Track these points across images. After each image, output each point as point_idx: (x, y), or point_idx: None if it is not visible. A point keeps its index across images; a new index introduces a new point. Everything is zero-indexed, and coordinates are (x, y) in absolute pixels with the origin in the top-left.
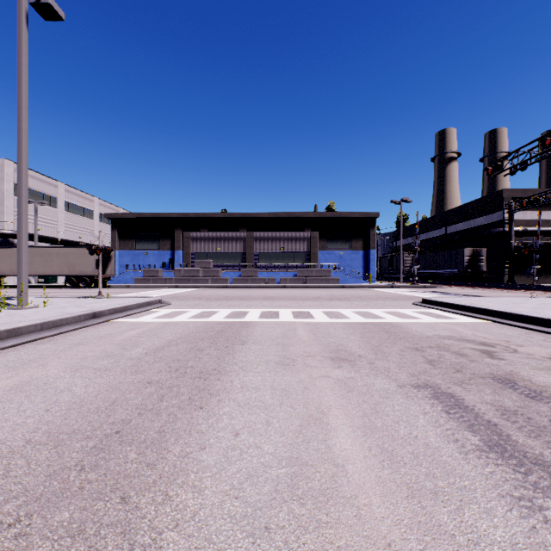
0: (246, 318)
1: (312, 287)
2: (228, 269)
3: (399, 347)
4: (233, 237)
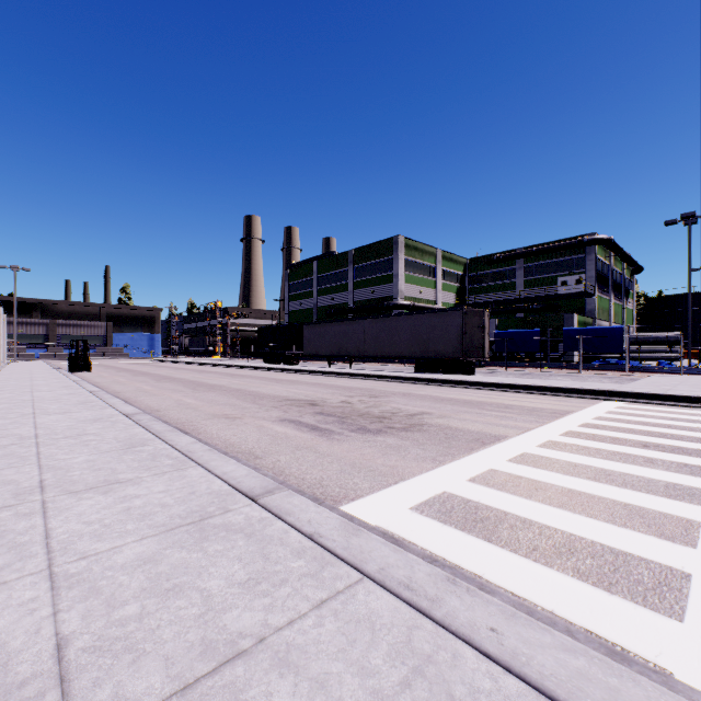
0: (95, 363)
1: (110, 359)
2: (31, 347)
3: (131, 363)
4: (37, 322)
